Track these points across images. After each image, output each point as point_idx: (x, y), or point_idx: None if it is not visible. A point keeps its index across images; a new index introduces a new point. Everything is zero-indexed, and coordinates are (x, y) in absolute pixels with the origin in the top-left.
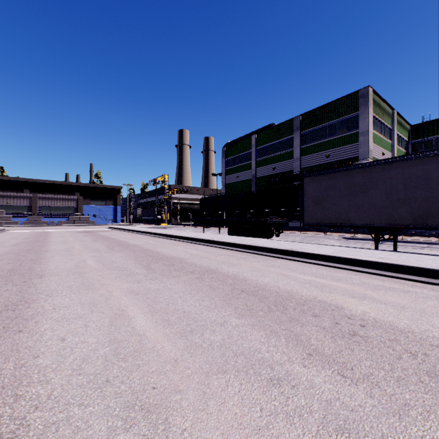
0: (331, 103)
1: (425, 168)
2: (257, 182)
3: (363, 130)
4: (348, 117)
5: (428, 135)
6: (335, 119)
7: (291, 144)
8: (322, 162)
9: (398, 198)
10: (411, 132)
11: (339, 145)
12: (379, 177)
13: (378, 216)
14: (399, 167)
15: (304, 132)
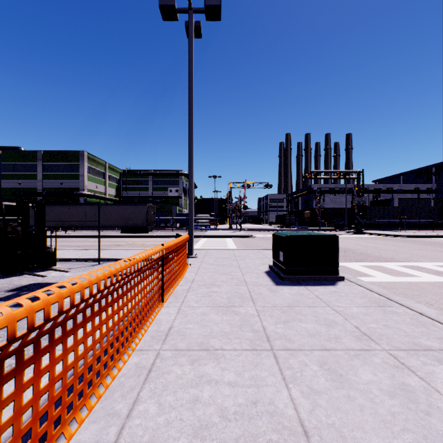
0: (64, 151)
1: (64, 209)
2: (2, 192)
3: (81, 174)
4: (74, 164)
5: (129, 177)
6: (66, 161)
7: (36, 169)
8: (59, 187)
9: (58, 217)
10: (122, 174)
11: (69, 178)
12: (53, 210)
13: (53, 223)
14: (58, 207)
15: (46, 163)
